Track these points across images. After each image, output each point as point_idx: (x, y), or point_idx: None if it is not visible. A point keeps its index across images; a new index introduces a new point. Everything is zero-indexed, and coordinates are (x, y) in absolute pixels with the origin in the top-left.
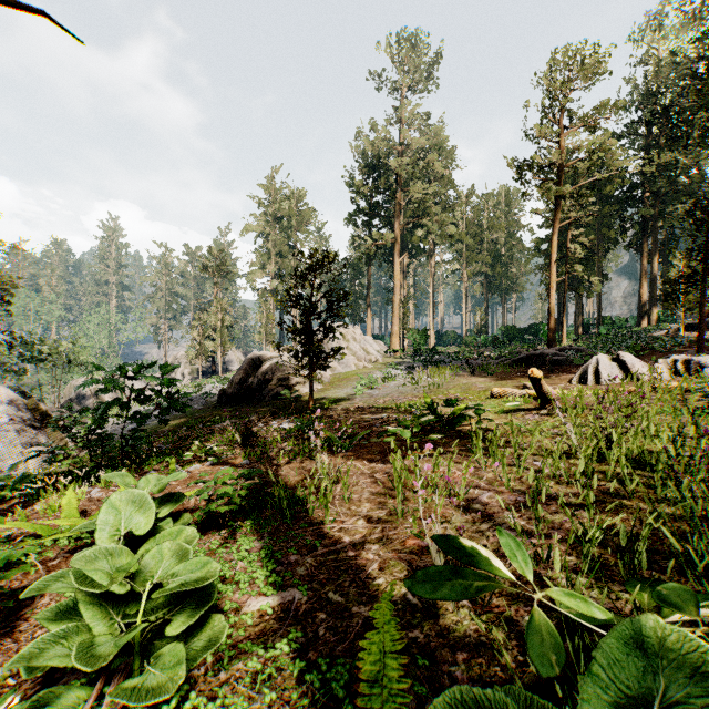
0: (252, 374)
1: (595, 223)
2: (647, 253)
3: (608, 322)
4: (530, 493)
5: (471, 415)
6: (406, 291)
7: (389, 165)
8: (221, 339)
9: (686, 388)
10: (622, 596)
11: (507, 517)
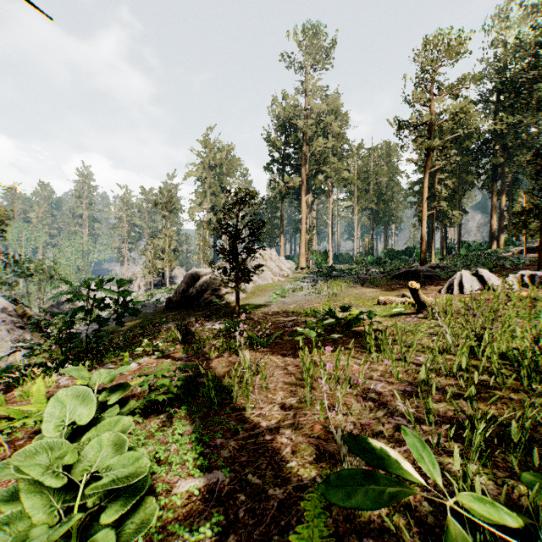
0: (191, 286)
1: (456, 169)
2: (496, 192)
3: (466, 246)
4: (415, 384)
5: (364, 319)
6: (310, 222)
7: (297, 125)
8: (168, 259)
9: (532, 297)
10: (507, 482)
11: (399, 406)
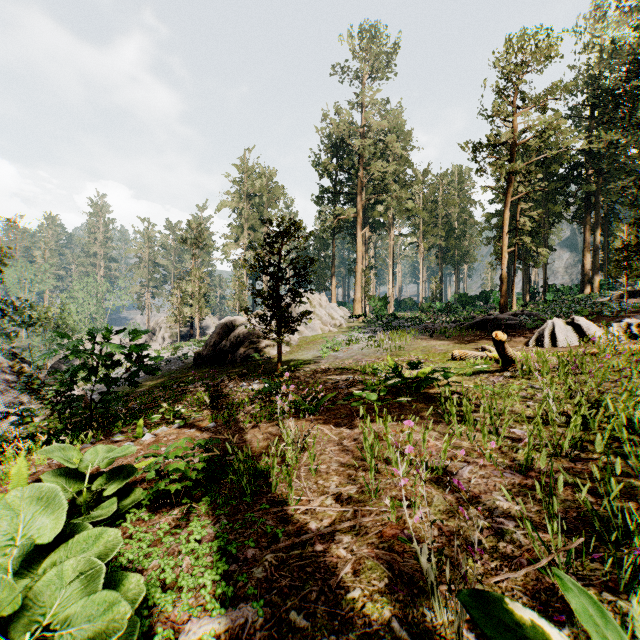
0: (225, 338)
1: (541, 198)
2: (589, 226)
3: (554, 290)
4: (516, 467)
5: (438, 378)
6: (367, 262)
7: (352, 146)
8: (198, 305)
9: None
10: None
11: (498, 500)
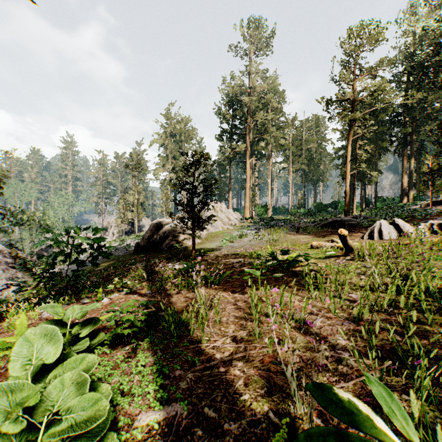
0: (156, 233)
1: (373, 137)
2: (406, 156)
3: (382, 200)
4: (351, 319)
5: (301, 261)
6: (253, 181)
7: (243, 101)
8: (137, 211)
9: None
10: None
11: (339, 339)
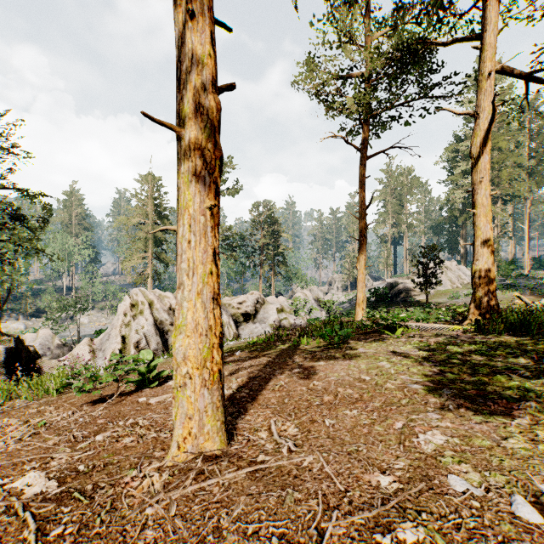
0: (391, 290)
1: None
2: None
3: None
4: None
5: None
6: (499, 230)
7: None
8: None
9: None
10: None
11: None
